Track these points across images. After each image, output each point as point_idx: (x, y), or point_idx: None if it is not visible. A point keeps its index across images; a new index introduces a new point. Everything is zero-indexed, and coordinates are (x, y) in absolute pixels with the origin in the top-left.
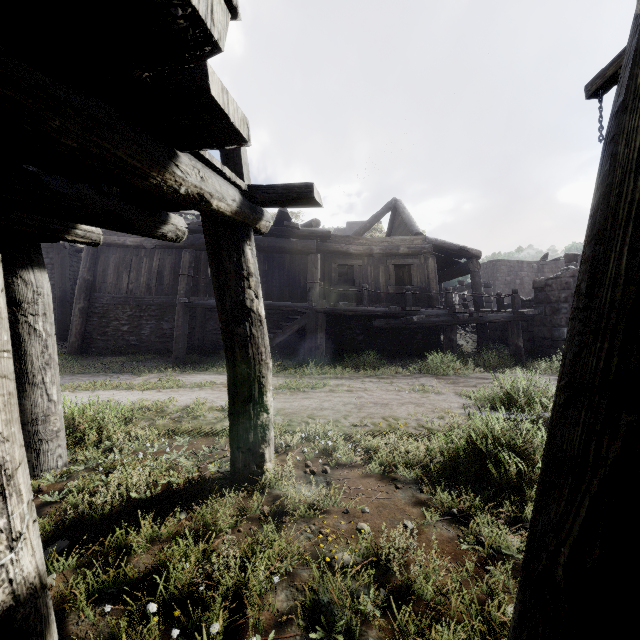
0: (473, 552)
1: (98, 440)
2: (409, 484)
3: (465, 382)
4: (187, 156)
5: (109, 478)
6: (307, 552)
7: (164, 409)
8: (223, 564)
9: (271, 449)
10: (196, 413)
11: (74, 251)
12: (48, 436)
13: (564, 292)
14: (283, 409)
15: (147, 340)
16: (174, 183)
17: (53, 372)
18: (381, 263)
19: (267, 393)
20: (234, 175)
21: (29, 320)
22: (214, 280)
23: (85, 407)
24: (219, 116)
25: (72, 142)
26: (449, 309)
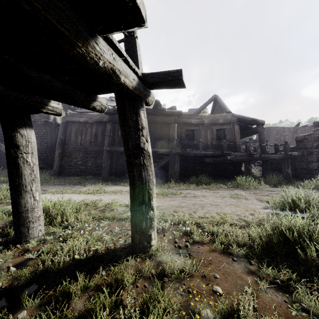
0: (300, 317)
1: (61, 221)
2: (241, 258)
3: (261, 193)
4: (104, 42)
5: (63, 246)
6: (182, 307)
7: (96, 205)
8: (127, 315)
9: (155, 232)
10: (112, 207)
11: (56, 125)
12: (34, 219)
13: (315, 142)
14: (159, 206)
15: (90, 168)
16: (95, 56)
17: (36, 184)
18: (208, 128)
19: (153, 199)
20: (134, 64)
21: (23, 156)
22: (122, 131)
23: (55, 203)
24: None
25: None
26: (247, 152)
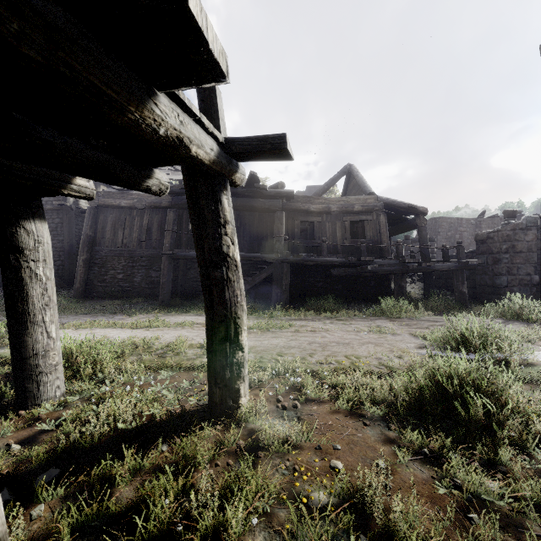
0: (450, 496)
1: (93, 372)
2: (376, 421)
3: (417, 324)
4: (166, 98)
5: (99, 409)
6: (283, 490)
7: (150, 346)
8: (202, 502)
9: (246, 385)
10: (178, 349)
11: (79, 212)
12: (47, 369)
13: (505, 244)
14: (255, 347)
15: (138, 286)
16: (153, 122)
17: (52, 312)
18: (338, 219)
19: (242, 333)
20: (212, 126)
21: (30, 265)
22: (193, 227)
23: (82, 343)
24: (197, 41)
25: (36, 54)
26: (399, 259)
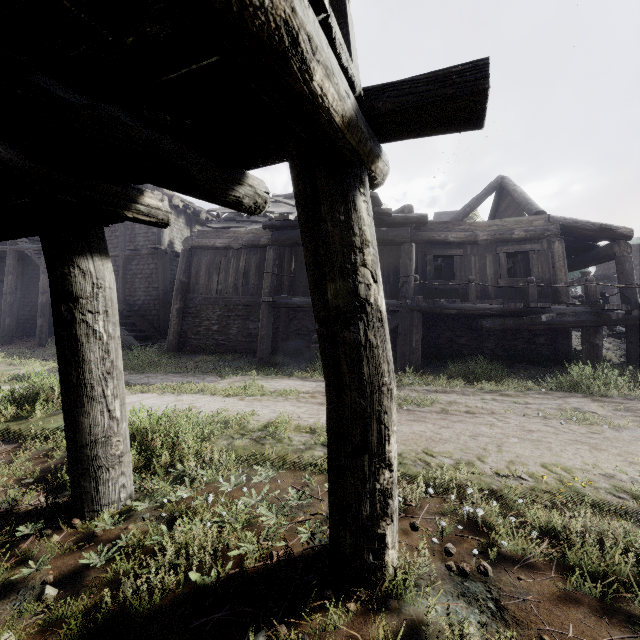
0: None
1: (171, 461)
2: None
3: None
4: None
5: (165, 541)
6: None
7: (245, 424)
8: None
9: (394, 526)
10: (280, 433)
11: (174, 256)
12: (109, 462)
13: None
14: None
15: (234, 340)
16: None
17: (116, 383)
18: (488, 251)
19: (390, 438)
20: (346, 52)
21: (87, 319)
22: (308, 255)
23: (159, 420)
24: None
25: None
26: (592, 305)
